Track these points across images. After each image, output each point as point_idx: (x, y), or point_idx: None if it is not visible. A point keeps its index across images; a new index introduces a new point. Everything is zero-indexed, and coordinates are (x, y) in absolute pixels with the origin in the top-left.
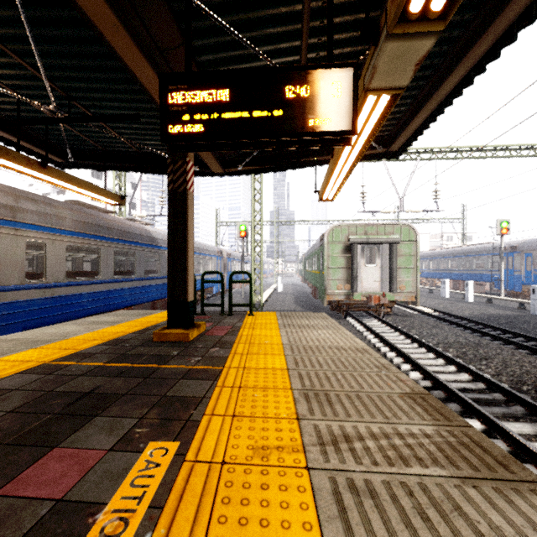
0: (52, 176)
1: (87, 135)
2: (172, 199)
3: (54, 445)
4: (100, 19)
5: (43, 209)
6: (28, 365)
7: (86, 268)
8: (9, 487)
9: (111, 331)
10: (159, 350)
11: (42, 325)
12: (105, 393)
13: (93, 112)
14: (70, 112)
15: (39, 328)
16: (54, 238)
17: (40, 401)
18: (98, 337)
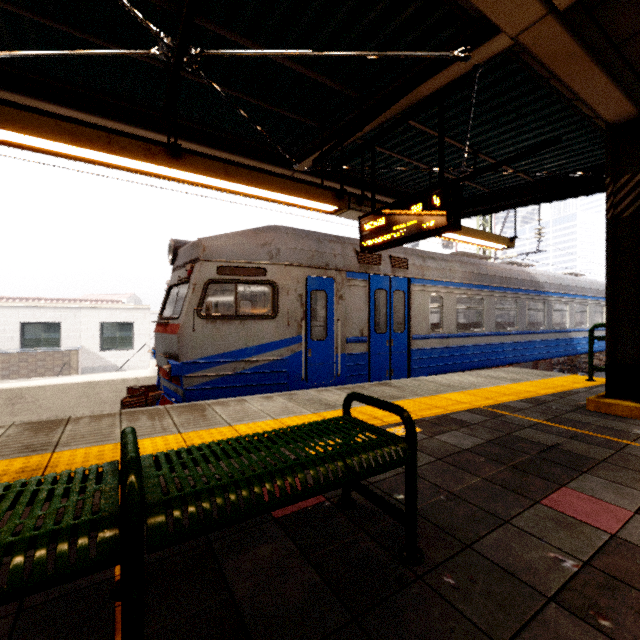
0: (455, 233)
1: (476, 182)
2: (611, 229)
3: (560, 484)
4: (555, 58)
5: (439, 265)
6: (465, 406)
7: (436, 320)
8: (547, 502)
9: (517, 388)
10: (605, 422)
11: (439, 373)
12: (572, 452)
13: (491, 157)
14: (468, 165)
15: (443, 375)
16: (448, 291)
17: (507, 440)
18: (509, 393)
